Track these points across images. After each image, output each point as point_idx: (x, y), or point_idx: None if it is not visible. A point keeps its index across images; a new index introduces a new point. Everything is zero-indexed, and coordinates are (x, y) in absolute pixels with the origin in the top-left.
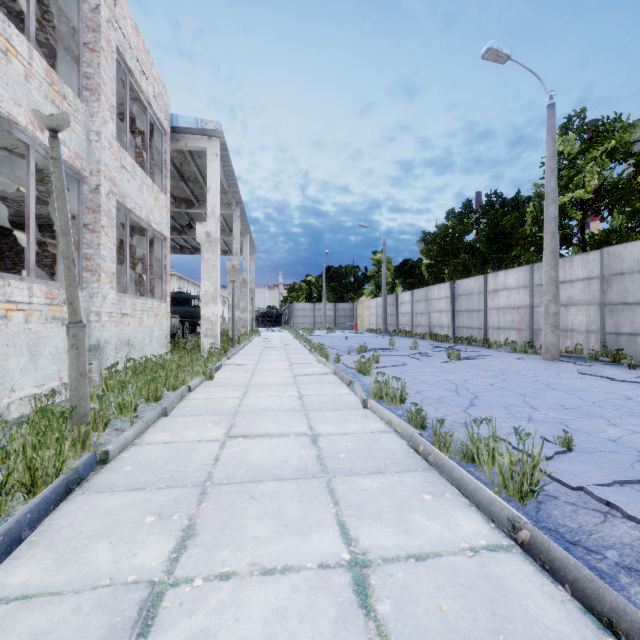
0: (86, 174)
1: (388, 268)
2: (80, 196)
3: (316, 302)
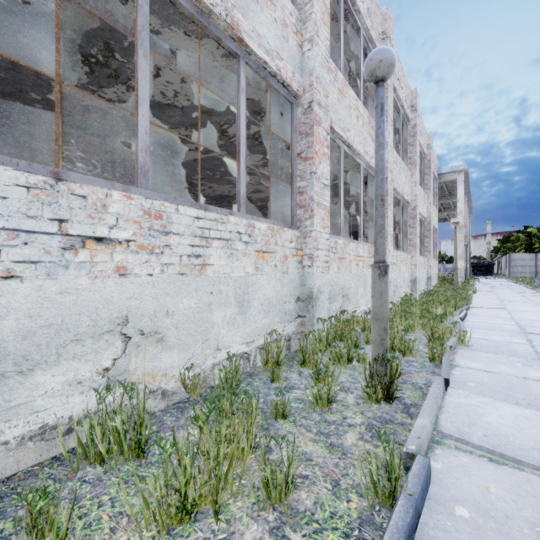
0: (426, 218)
1: None
2: (424, 226)
3: (538, 252)
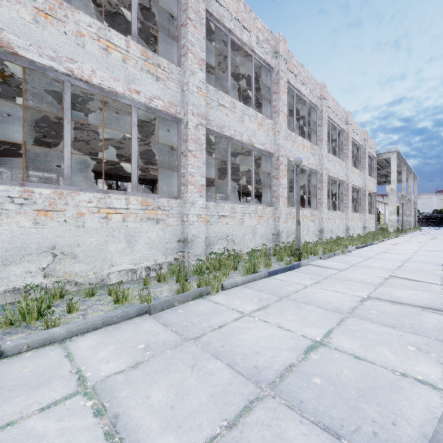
0: (362, 188)
1: None
2: (361, 193)
3: None
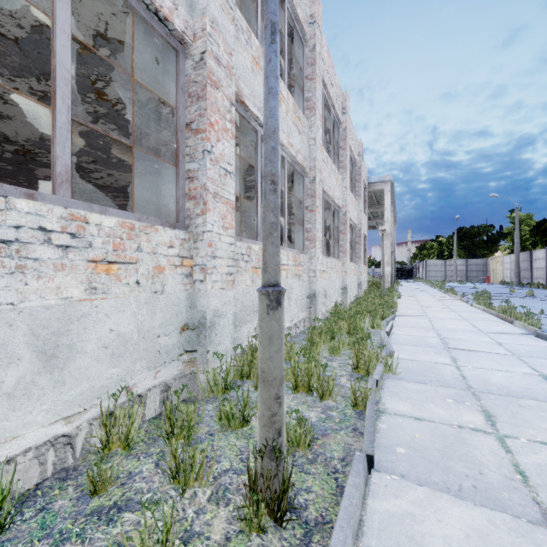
0: (357, 225)
1: (528, 224)
2: (355, 233)
3: (447, 259)
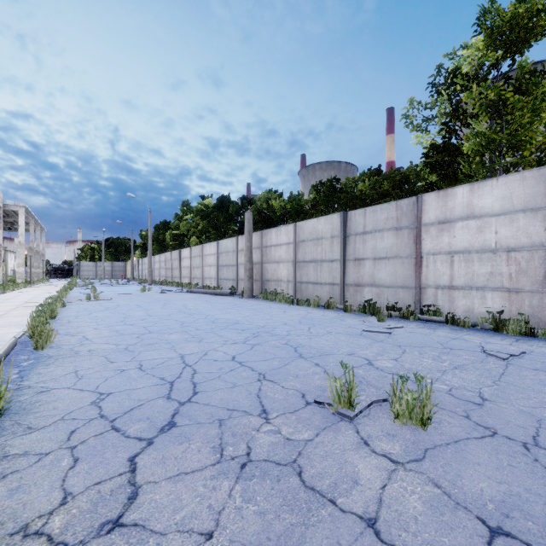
0: None
1: None
2: None
3: (98, 261)
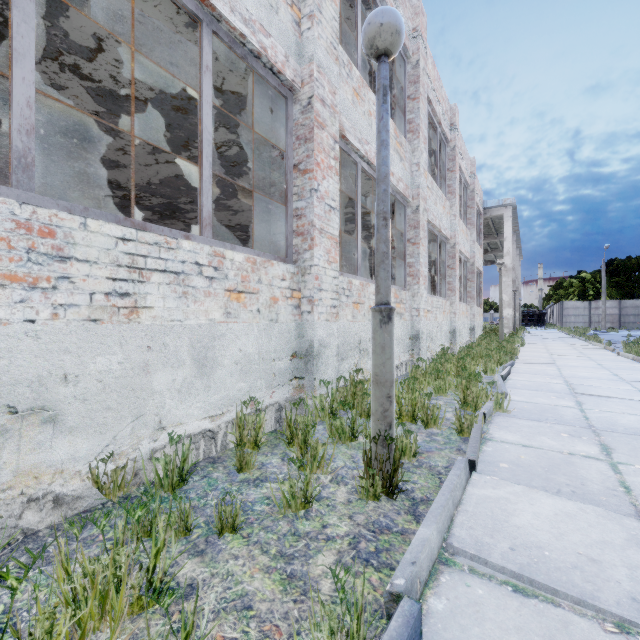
0: (469, 259)
1: None
2: (467, 268)
3: (592, 300)
